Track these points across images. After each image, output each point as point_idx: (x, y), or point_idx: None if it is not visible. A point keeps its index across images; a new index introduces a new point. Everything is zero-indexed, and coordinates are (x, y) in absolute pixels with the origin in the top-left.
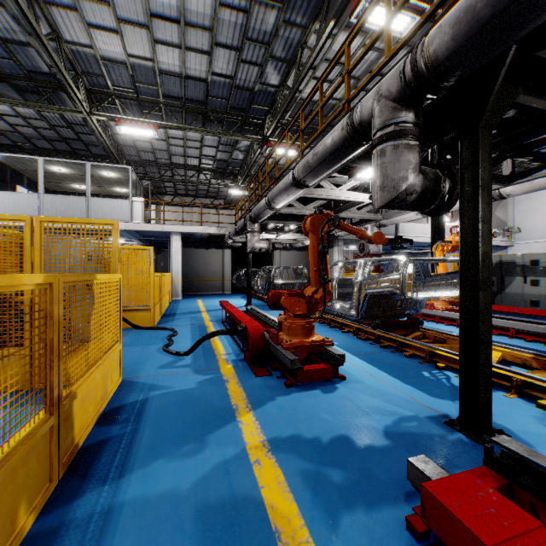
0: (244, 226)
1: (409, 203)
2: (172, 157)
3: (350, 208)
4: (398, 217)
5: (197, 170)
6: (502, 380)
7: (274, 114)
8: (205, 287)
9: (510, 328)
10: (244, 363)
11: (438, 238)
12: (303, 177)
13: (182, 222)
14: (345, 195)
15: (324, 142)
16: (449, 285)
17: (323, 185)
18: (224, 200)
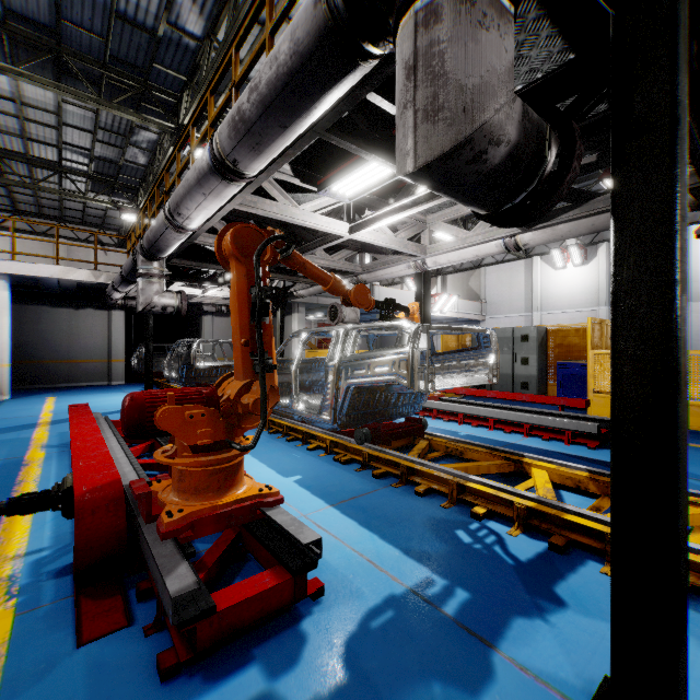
0: (134, 266)
1: (488, 172)
2: None
3: (319, 247)
4: (384, 271)
5: (56, 169)
6: (583, 533)
7: (196, 89)
8: (72, 374)
9: (525, 423)
10: (65, 583)
11: (424, 306)
12: (231, 148)
13: (30, 261)
14: (312, 220)
15: (274, 51)
16: (462, 368)
17: (276, 196)
18: (118, 232)
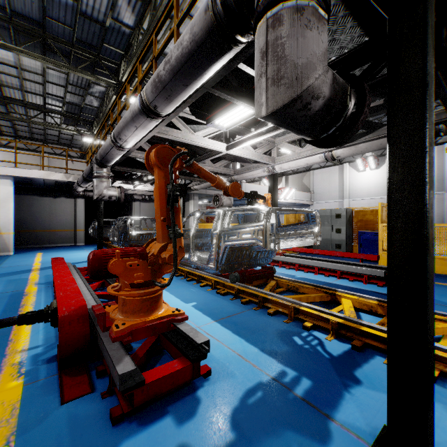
0: (91, 171)
1: (311, 115)
2: (5, 88)
3: (207, 158)
4: (248, 173)
5: (42, 110)
6: (373, 339)
7: (129, 59)
8: (52, 238)
9: (338, 270)
10: (52, 366)
11: (274, 195)
12: (153, 98)
13: (26, 167)
14: (202, 142)
15: (180, 39)
16: (298, 235)
17: (180, 127)
18: (80, 149)
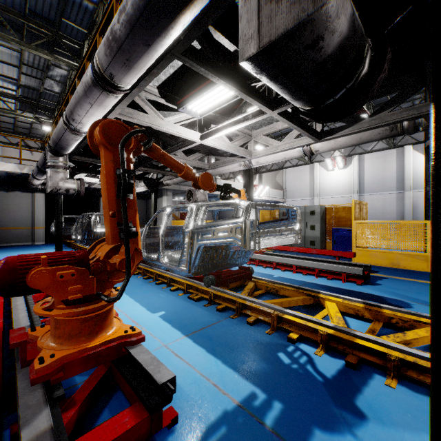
0: (45, 160)
1: (320, 62)
2: None
3: (179, 149)
4: (224, 168)
5: None
6: (368, 352)
7: None
8: (5, 237)
9: (316, 268)
10: None
11: (249, 192)
12: (107, 64)
13: None
14: (173, 129)
15: None
16: (277, 232)
17: (147, 110)
18: (41, 139)
